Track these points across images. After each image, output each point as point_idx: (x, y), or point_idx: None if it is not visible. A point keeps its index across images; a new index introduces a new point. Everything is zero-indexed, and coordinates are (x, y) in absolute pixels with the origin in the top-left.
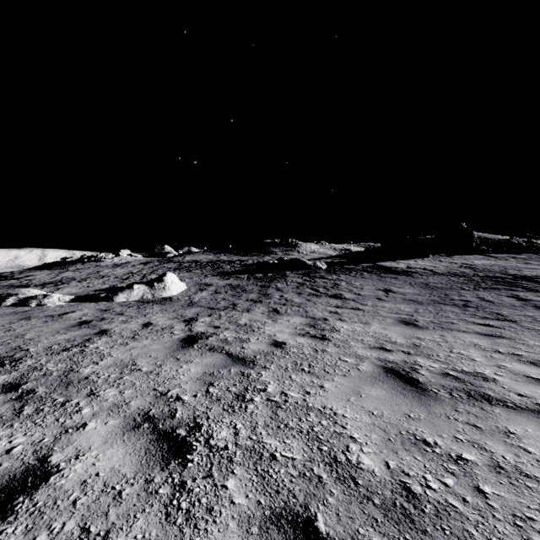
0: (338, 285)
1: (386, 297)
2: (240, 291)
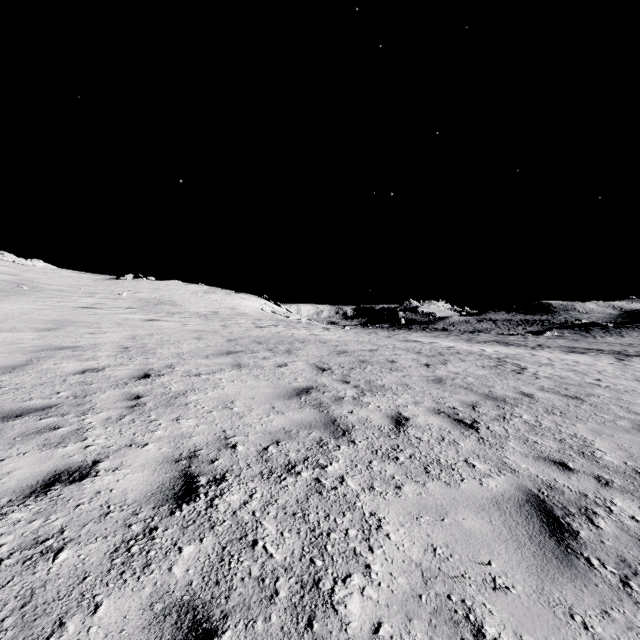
0: (621, 333)
1: (639, 336)
2: (580, 334)
